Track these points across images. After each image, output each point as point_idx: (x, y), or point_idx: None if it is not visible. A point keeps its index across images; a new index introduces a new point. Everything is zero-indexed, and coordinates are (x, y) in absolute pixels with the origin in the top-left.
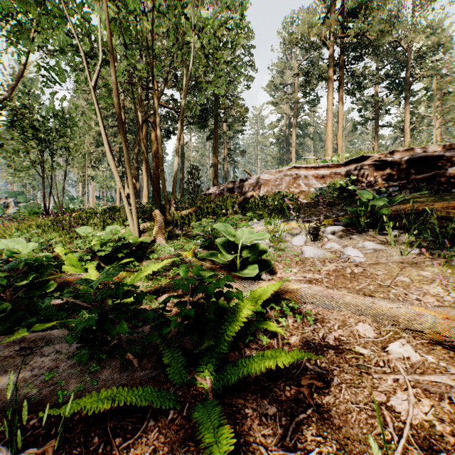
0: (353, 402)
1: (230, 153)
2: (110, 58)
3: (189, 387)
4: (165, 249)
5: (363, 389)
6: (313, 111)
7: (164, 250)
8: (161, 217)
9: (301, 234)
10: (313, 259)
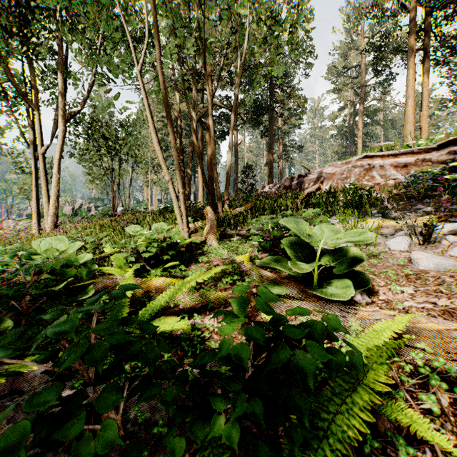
0: None
1: (286, 149)
2: (154, 29)
3: None
4: (216, 251)
5: None
6: (384, 93)
7: (215, 252)
8: (213, 214)
9: (397, 235)
10: (435, 273)
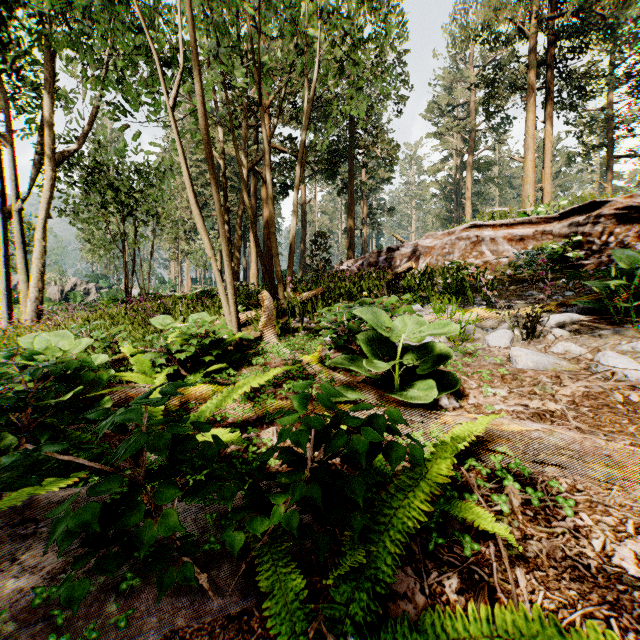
0: None
1: (372, 212)
2: (193, 56)
3: None
4: (276, 350)
5: None
6: (499, 142)
7: (274, 352)
8: (271, 301)
9: (500, 328)
10: (534, 373)
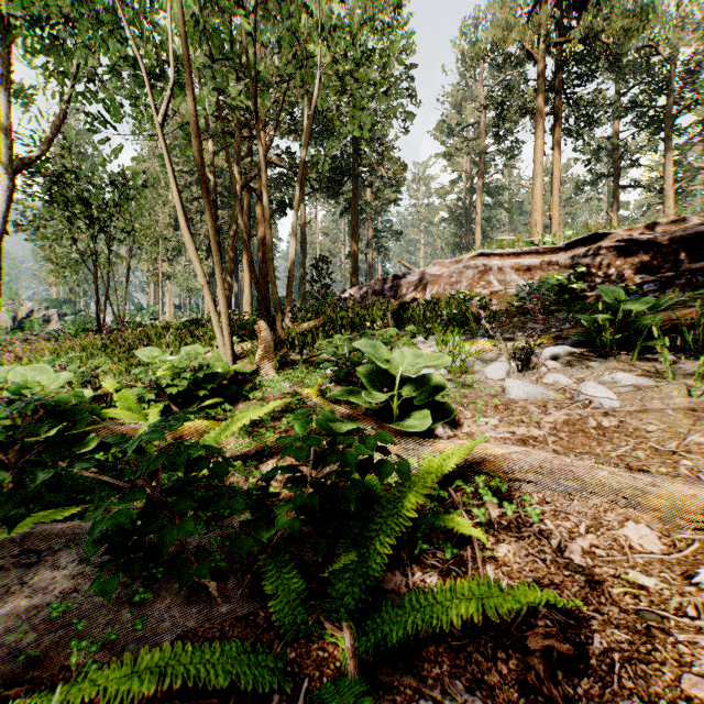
0: (643, 695)
1: (377, 235)
2: (185, 74)
3: (310, 642)
4: (274, 383)
5: (660, 667)
6: (509, 166)
7: (273, 386)
8: (269, 332)
9: (499, 361)
10: (524, 403)
